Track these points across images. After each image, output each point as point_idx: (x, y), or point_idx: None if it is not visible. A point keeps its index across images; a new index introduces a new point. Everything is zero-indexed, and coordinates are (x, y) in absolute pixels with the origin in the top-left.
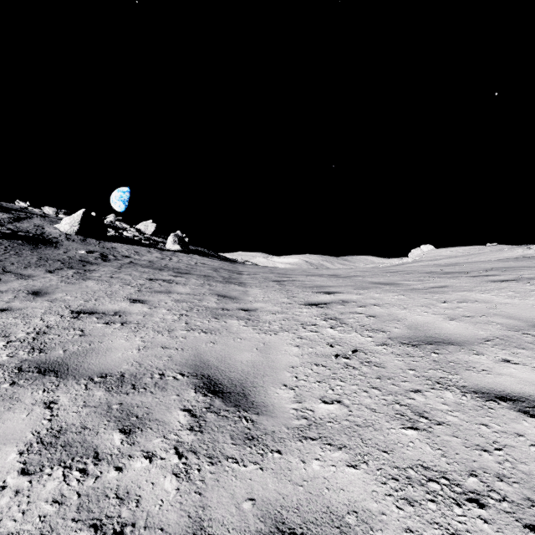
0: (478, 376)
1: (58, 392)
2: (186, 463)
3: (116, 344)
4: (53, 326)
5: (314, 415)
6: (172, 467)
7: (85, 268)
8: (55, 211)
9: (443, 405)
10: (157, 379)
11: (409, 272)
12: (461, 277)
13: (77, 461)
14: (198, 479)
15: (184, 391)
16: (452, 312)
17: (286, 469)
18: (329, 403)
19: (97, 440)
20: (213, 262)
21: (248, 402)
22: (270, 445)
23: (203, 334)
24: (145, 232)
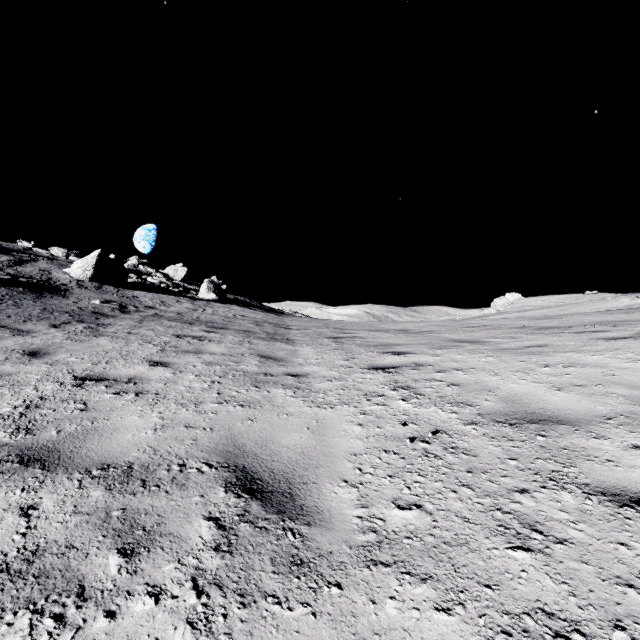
0: (603, 469)
1: (42, 492)
2: (207, 604)
3: (126, 422)
4: (49, 397)
5: (386, 526)
6: (187, 612)
7: (99, 322)
8: (65, 253)
9: (561, 512)
10: (176, 473)
11: (495, 327)
12: (562, 333)
13: (53, 601)
14: (223, 632)
15: (210, 490)
16: (558, 379)
17: (349, 614)
18: (406, 508)
19: (85, 566)
20: (255, 313)
21: (296, 506)
22: (326, 575)
23: (239, 408)
24: (174, 278)
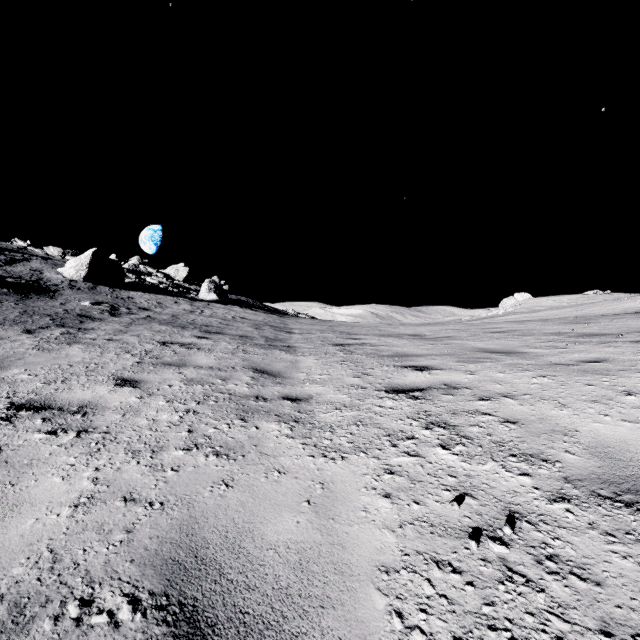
0: None
1: None
2: None
3: (38, 491)
4: None
5: None
6: None
7: (81, 326)
8: (61, 252)
9: None
10: (66, 627)
11: (525, 333)
12: (615, 342)
13: None
14: None
15: None
16: None
17: None
18: None
19: None
20: (257, 315)
21: None
22: None
23: (212, 460)
24: (176, 278)
